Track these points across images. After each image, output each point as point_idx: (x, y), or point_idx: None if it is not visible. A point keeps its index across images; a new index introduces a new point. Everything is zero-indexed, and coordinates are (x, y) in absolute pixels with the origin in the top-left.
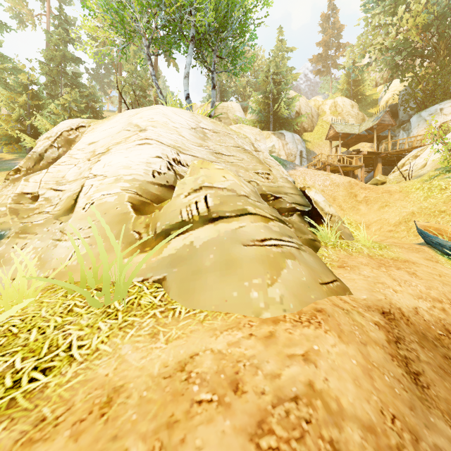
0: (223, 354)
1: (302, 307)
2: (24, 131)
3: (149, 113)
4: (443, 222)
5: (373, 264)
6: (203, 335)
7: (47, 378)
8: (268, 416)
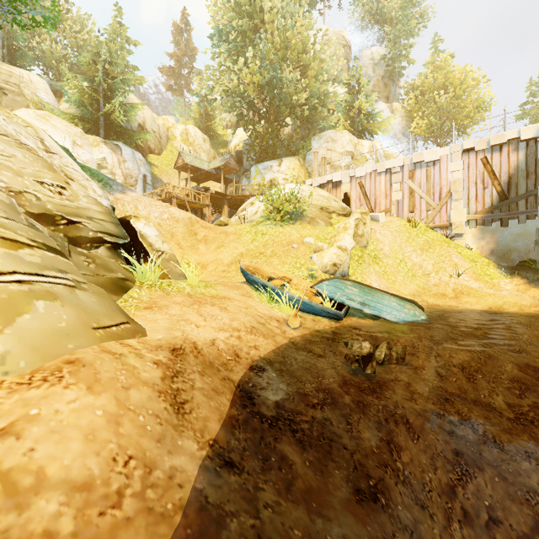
0: None
1: (45, 363)
2: None
3: None
4: (261, 262)
5: (187, 302)
6: None
7: None
8: None
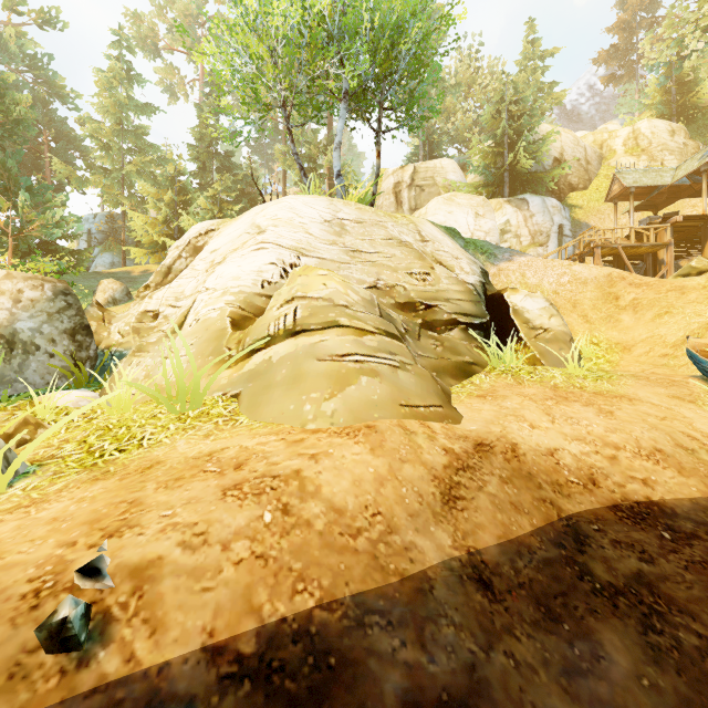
0: (248, 448)
1: (355, 423)
2: (171, 235)
3: (273, 209)
4: None
5: (539, 396)
6: (244, 437)
7: (121, 454)
8: (246, 482)
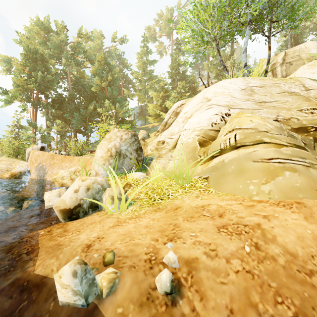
0: (222, 206)
1: (286, 199)
2: (162, 110)
3: (213, 89)
4: None
5: None
6: (217, 200)
7: (162, 201)
8: (228, 225)
